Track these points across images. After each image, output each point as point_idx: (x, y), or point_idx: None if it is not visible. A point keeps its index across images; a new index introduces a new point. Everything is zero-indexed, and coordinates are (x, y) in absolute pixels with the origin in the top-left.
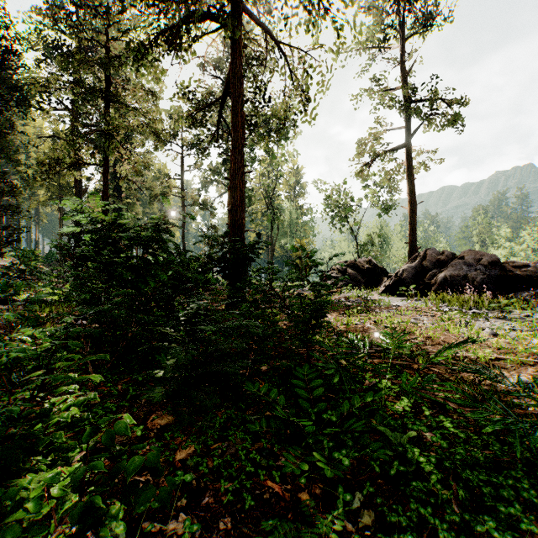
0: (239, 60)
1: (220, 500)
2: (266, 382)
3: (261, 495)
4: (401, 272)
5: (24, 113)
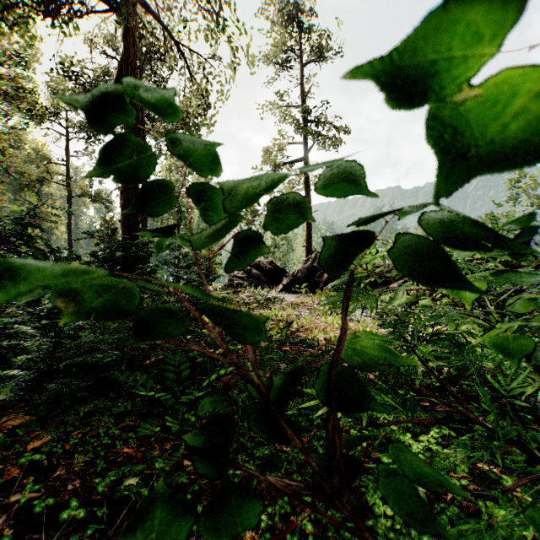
0: (133, 48)
1: (73, 471)
2: (143, 373)
3: (115, 460)
4: (296, 272)
5: None
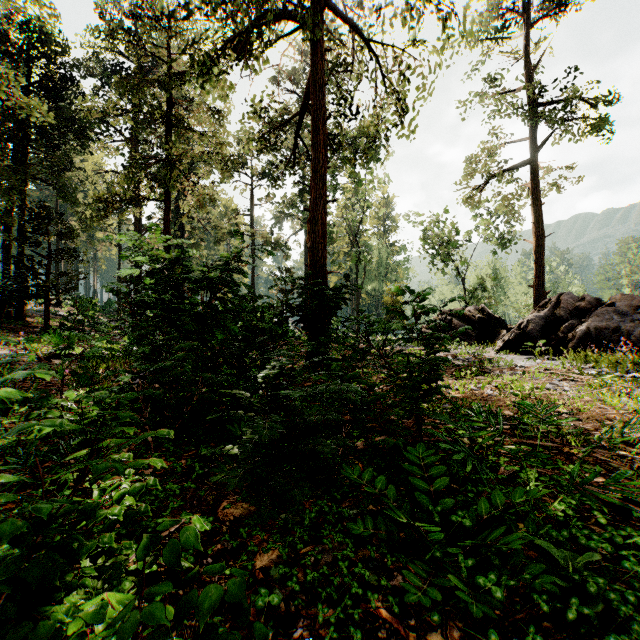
0: (320, 65)
1: (318, 634)
2: (365, 463)
3: (374, 631)
4: (525, 324)
5: (82, 147)
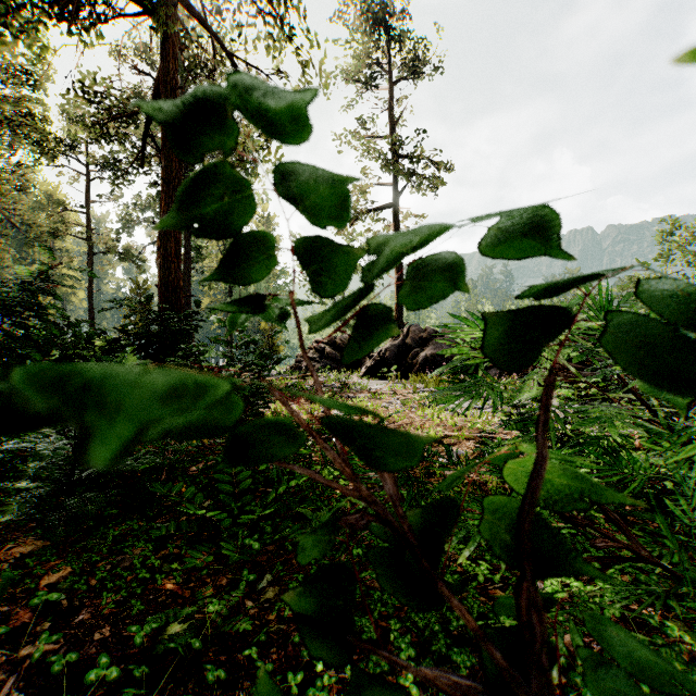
0: (174, 62)
1: (100, 614)
2: (189, 484)
3: (155, 599)
4: (384, 352)
5: None
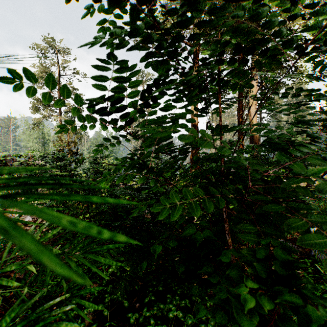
0: None
1: None
2: None
3: None
4: None
5: None
